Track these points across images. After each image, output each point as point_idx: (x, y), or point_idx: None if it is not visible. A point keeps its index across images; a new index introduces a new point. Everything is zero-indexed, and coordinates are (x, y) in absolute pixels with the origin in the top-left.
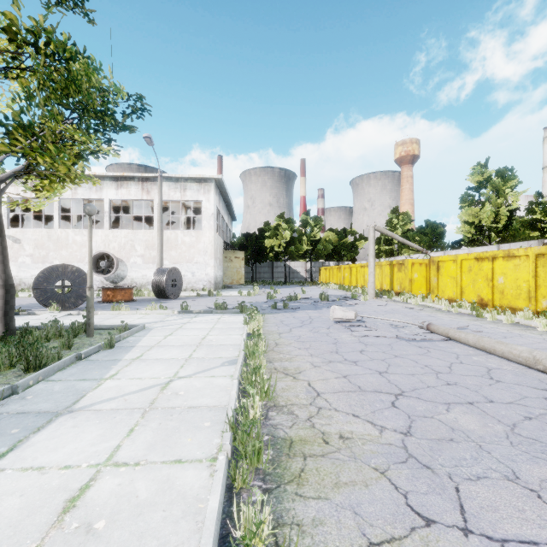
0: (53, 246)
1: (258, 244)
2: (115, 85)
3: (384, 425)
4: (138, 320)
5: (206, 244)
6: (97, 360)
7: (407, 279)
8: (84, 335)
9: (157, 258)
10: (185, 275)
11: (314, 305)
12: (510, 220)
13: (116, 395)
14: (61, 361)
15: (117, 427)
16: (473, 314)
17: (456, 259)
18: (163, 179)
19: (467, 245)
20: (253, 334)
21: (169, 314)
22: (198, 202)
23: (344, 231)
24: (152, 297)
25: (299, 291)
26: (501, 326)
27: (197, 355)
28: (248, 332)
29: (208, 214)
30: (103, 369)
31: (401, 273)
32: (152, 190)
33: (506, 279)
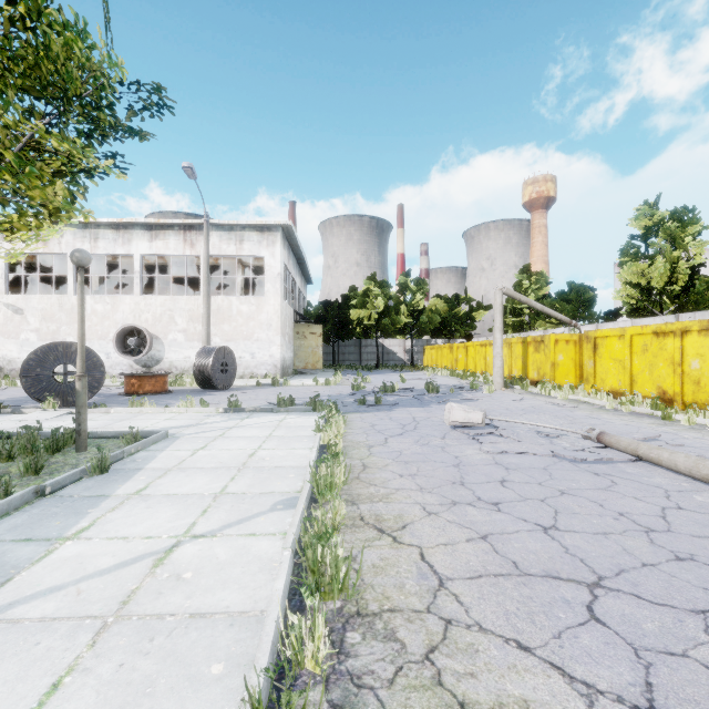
0: (66, 318)
1: (341, 316)
2: (110, 57)
3: (590, 679)
4: (163, 422)
5: (270, 315)
6: (71, 496)
7: (548, 363)
8: (73, 448)
9: (202, 334)
10: (242, 357)
11: (418, 399)
12: (692, 281)
13: (67, 579)
14: (3, 501)
15: (28, 677)
16: (654, 414)
17: (624, 334)
18: (213, 228)
19: (630, 316)
20: (328, 449)
21: (211, 412)
22: (260, 259)
23: (457, 298)
24: (196, 386)
25: (396, 379)
26: (707, 434)
27: (235, 488)
28: (321, 443)
29: (272, 274)
30: (72, 516)
31: (539, 355)
32: (198, 242)
33: (704, 362)
